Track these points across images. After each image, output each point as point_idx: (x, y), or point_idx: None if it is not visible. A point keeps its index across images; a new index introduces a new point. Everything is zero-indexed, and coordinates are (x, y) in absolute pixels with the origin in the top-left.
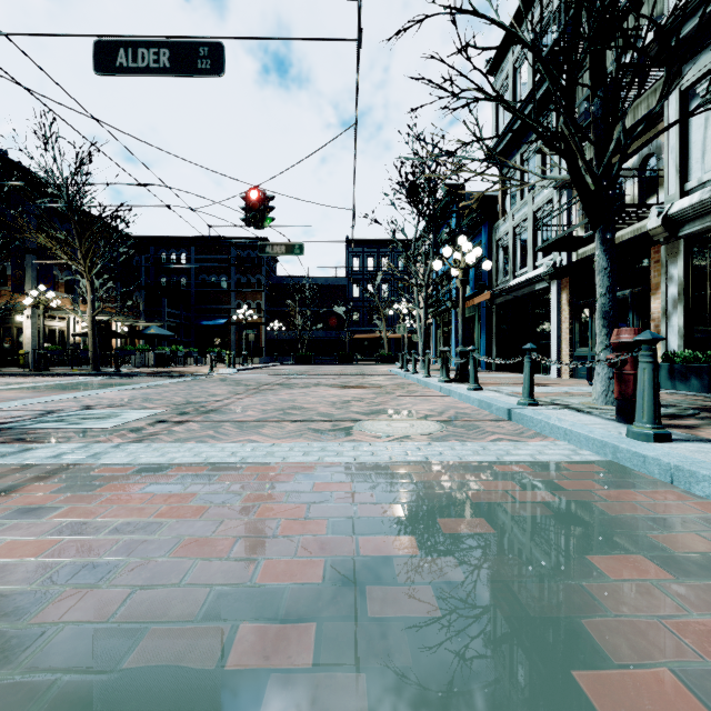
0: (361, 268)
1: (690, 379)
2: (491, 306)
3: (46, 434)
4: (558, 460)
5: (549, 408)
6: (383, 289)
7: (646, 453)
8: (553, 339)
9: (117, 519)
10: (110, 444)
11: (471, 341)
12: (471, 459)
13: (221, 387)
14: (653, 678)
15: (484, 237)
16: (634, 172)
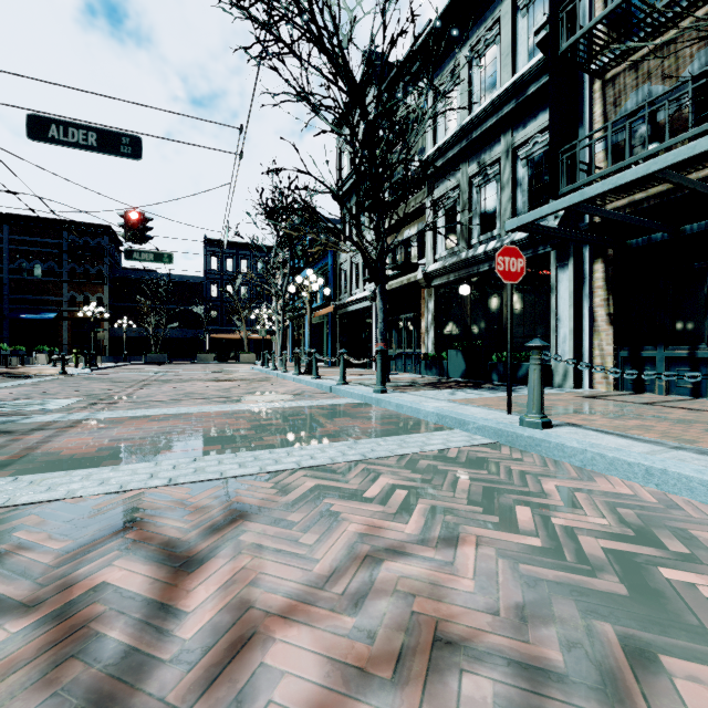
0: (220, 268)
1: (433, 369)
2: (336, 315)
3: (15, 413)
4: (342, 403)
5: (352, 385)
6: (243, 290)
7: (372, 396)
8: (374, 343)
9: (154, 426)
10: (86, 413)
11: (322, 343)
12: (305, 405)
13: (99, 384)
14: (333, 428)
15: (331, 259)
16: (416, 239)
